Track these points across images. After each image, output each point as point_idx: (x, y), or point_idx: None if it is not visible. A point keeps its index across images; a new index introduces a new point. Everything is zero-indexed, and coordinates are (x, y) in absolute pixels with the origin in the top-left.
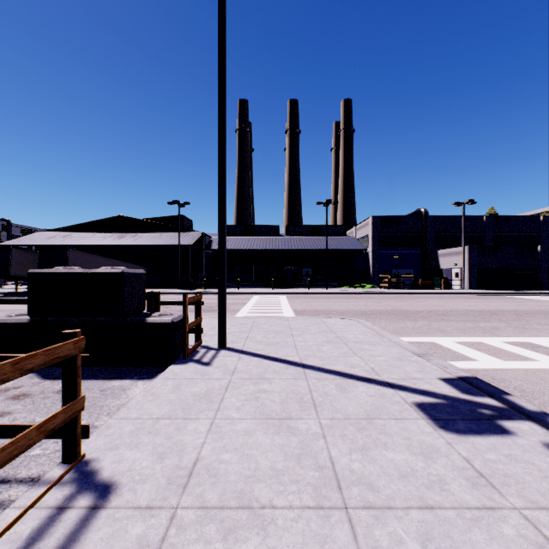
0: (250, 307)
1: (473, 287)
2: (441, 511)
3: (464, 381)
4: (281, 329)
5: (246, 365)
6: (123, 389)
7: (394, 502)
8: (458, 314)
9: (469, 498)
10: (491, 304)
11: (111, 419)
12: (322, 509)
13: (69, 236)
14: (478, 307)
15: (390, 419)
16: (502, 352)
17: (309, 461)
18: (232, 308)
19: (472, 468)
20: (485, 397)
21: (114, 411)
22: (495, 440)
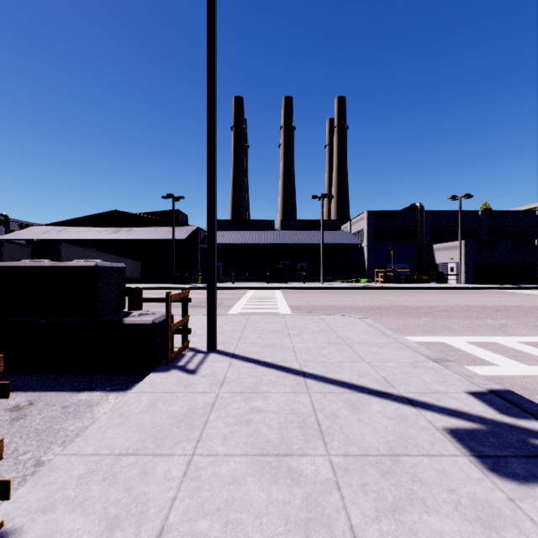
0: (244, 302)
1: (470, 282)
2: None
3: (498, 396)
4: (277, 328)
5: (237, 374)
6: (90, 404)
7: None
8: (461, 310)
9: None
10: (492, 300)
11: (59, 455)
12: None
13: (64, 230)
14: (479, 302)
15: (422, 456)
16: (522, 355)
17: (321, 536)
18: (226, 303)
19: None
20: (532, 420)
21: (71, 438)
22: None
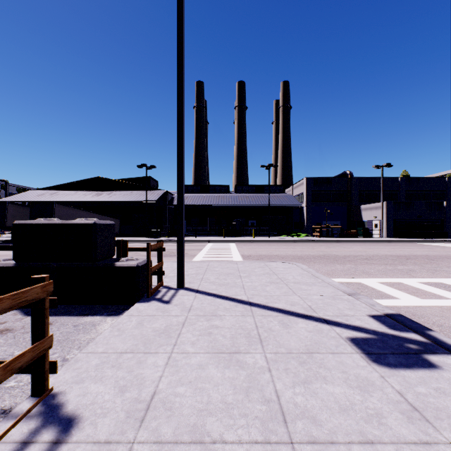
0: (205, 252)
1: (390, 236)
2: (381, 446)
3: (390, 317)
4: (231, 272)
5: (201, 303)
6: (94, 324)
7: (336, 436)
8: (379, 258)
9: (406, 433)
10: (406, 250)
11: (79, 353)
12: (270, 443)
13: (55, 193)
14: (395, 252)
15: (328, 354)
16: (419, 292)
17: (256, 395)
18: (190, 253)
19: (405, 402)
20: (410, 333)
21: (84, 345)
22: (423, 374)
